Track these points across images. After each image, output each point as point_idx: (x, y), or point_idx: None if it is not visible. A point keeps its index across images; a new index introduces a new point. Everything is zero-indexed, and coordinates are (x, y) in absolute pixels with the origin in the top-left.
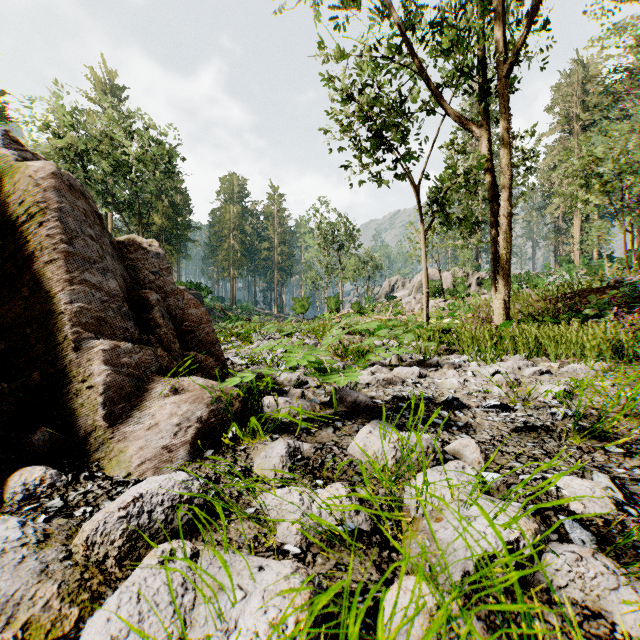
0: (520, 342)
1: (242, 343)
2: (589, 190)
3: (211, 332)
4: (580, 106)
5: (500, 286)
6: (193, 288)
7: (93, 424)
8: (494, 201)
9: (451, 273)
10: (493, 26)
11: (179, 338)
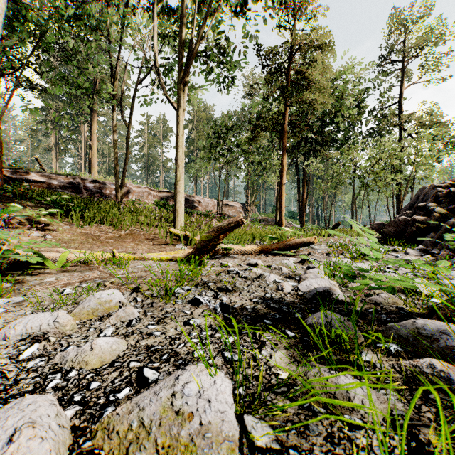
0: None
1: None
2: None
3: None
4: None
5: None
6: None
7: None
8: None
9: None
10: None
11: None
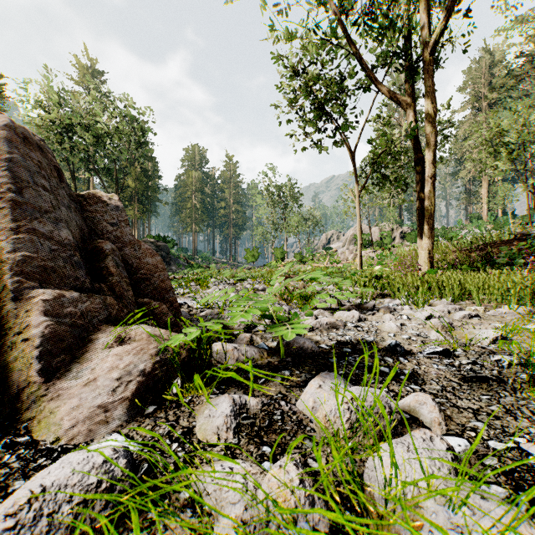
0: (447, 288)
1: (200, 288)
2: (497, 157)
3: (166, 280)
4: (487, 87)
5: (425, 238)
6: (161, 241)
7: (27, 380)
8: (419, 164)
9: (378, 228)
10: (419, 11)
11: (134, 285)
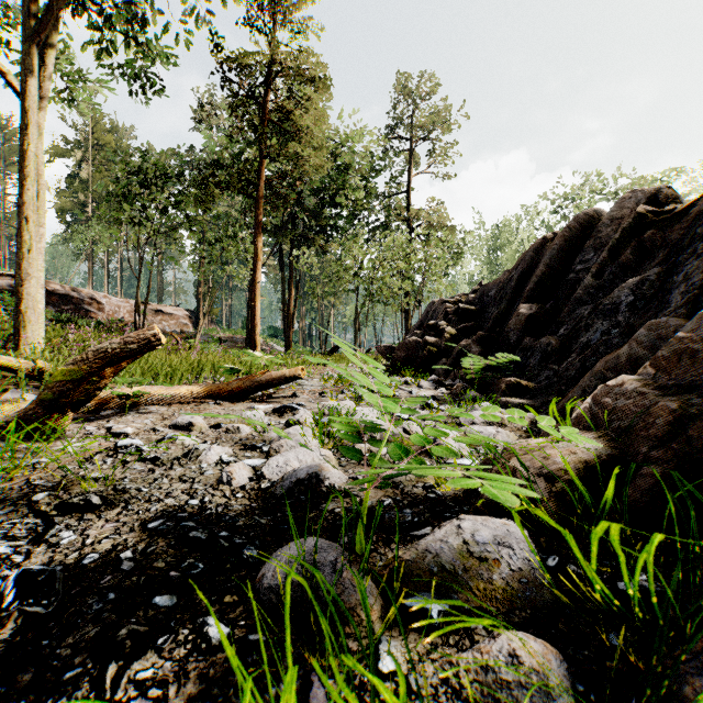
0: None
1: None
2: None
3: None
4: None
5: None
6: None
7: None
8: None
9: None
10: None
11: None
